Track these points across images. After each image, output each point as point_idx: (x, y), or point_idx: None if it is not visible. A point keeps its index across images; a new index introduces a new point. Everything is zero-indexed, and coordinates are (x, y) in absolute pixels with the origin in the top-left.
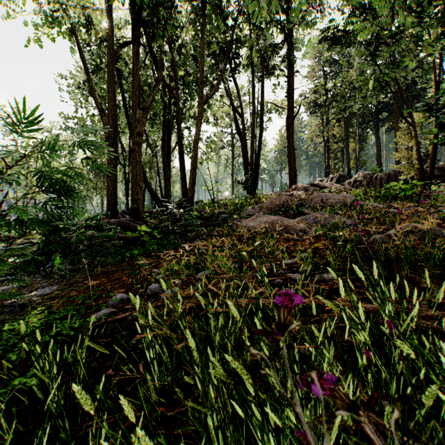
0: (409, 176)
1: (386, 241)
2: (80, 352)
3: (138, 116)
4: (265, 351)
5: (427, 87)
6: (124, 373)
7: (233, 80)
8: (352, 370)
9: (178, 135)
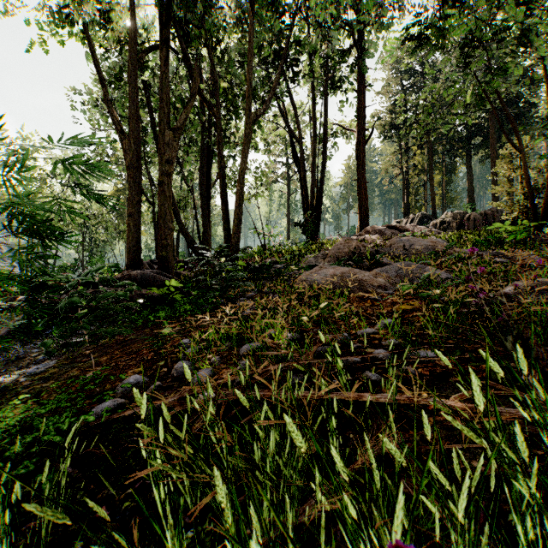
0: (513, 216)
1: (503, 303)
2: (48, 489)
3: (167, 138)
4: (352, 511)
5: (532, 104)
6: (124, 514)
7: (290, 96)
8: (504, 544)
9: (219, 164)
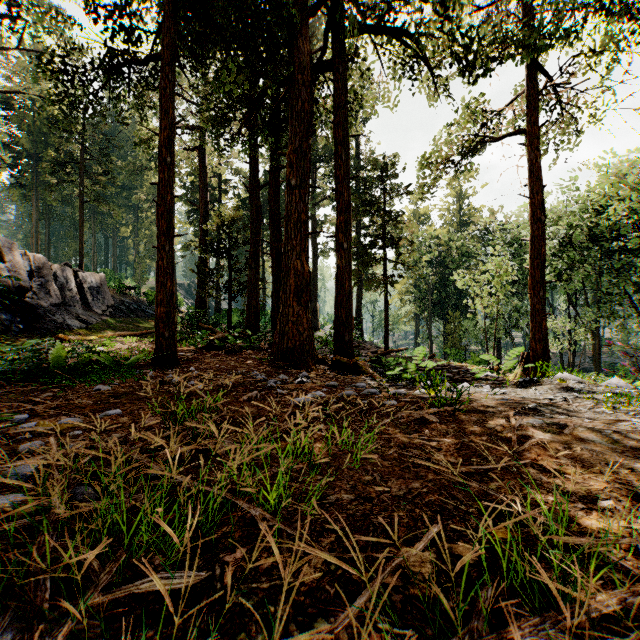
0: None
1: None
2: None
3: None
4: None
5: None
6: None
7: None
8: None
9: None
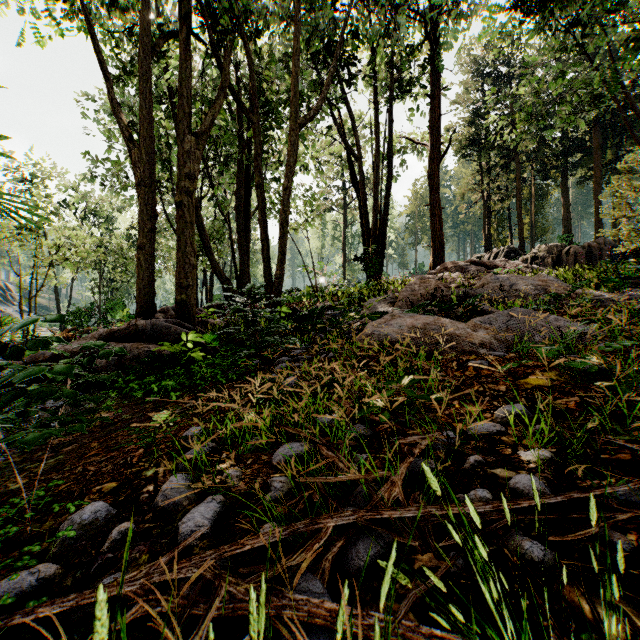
0: (631, 249)
1: None
2: None
3: (187, 146)
4: None
5: None
6: None
7: (346, 103)
8: None
9: (257, 183)
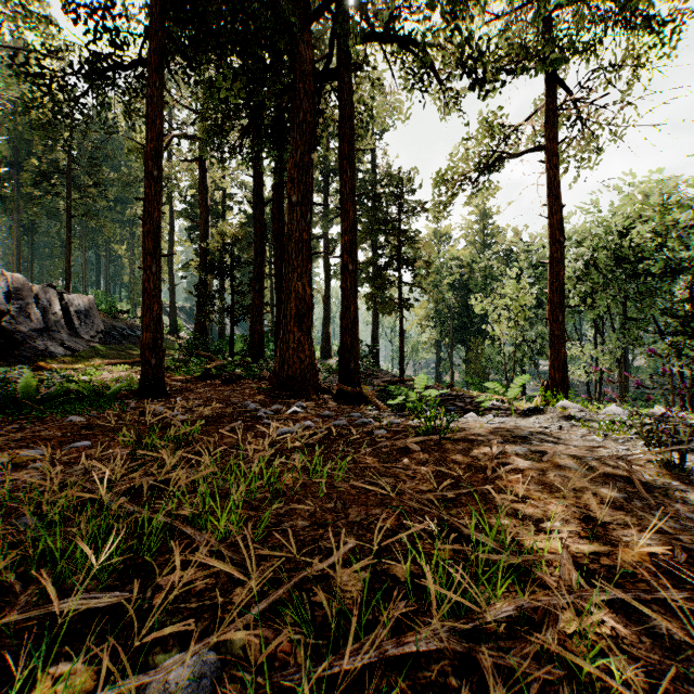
0: None
1: None
2: None
3: None
4: None
5: None
6: None
7: None
8: None
9: None
